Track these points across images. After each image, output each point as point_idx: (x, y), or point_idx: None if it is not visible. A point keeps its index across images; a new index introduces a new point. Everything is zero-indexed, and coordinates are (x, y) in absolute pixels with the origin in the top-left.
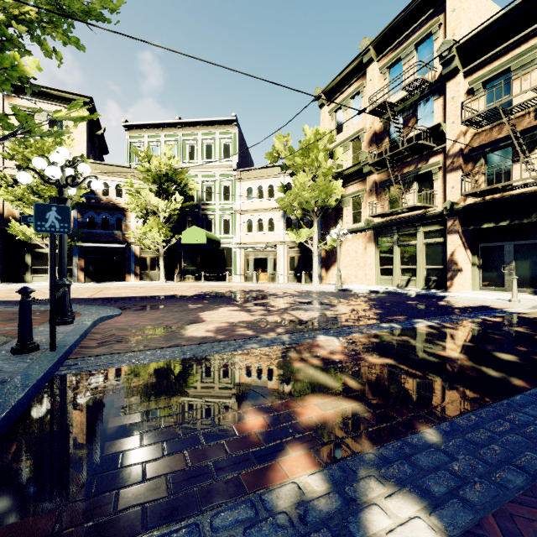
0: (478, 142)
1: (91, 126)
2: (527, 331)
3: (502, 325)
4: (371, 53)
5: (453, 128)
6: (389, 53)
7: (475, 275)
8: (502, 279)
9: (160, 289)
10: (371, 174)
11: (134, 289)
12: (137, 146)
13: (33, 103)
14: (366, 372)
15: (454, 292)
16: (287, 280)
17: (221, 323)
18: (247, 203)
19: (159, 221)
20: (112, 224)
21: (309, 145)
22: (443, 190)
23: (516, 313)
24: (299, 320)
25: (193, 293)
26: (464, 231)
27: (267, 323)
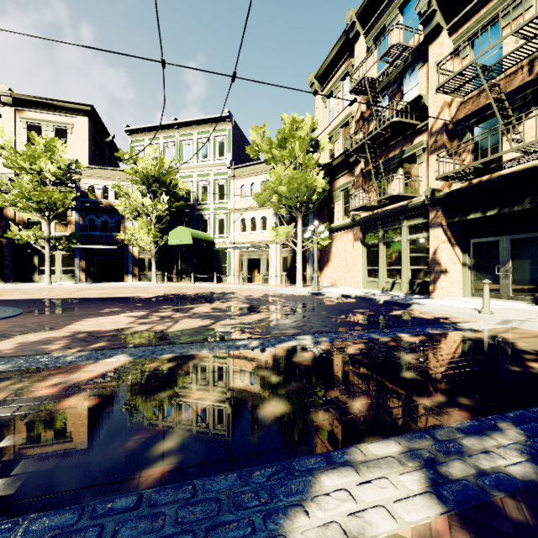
0: (464, 112)
1: (97, 133)
2: (412, 361)
3: (397, 349)
4: (356, 25)
5: (436, 99)
6: (376, 22)
7: (466, 278)
8: (497, 283)
9: (135, 290)
10: (358, 163)
11: (111, 290)
12: (138, 150)
13: (40, 115)
14: (0, 423)
15: (437, 298)
16: (279, 282)
17: (65, 332)
18: (241, 201)
19: (148, 223)
20: (112, 226)
21: (284, 135)
22: (428, 176)
23: (464, 330)
24: (161, 331)
25: (155, 295)
26: (450, 223)
27: (113, 334)
